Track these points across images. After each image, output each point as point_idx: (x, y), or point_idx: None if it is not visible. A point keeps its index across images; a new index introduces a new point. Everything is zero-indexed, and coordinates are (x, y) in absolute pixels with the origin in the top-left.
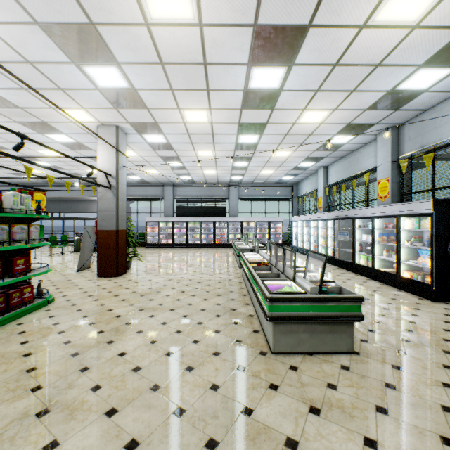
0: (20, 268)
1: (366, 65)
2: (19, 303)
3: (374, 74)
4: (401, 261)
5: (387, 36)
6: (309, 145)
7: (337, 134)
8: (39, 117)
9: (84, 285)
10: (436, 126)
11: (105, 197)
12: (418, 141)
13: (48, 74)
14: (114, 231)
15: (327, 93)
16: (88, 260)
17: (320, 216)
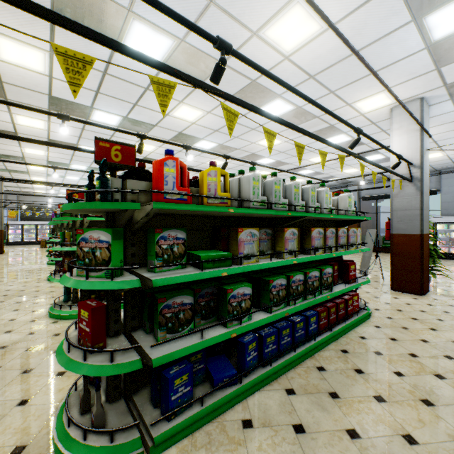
0: (351, 274)
1: None
2: (351, 311)
3: None
4: None
5: None
6: None
7: None
8: (328, 121)
9: (385, 298)
10: None
11: (401, 193)
12: None
13: (367, 59)
14: (417, 236)
15: None
16: (366, 266)
17: None
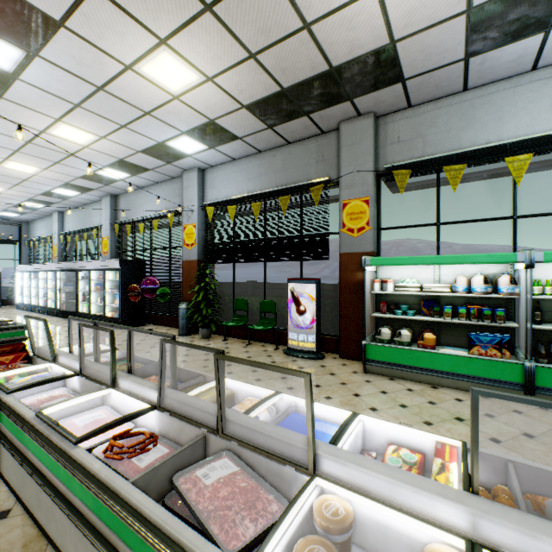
0: None
1: (61, 152)
2: None
3: (71, 159)
4: (108, 304)
5: (67, 143)
6: (29, 189)
7: (60, 187)
8: None
9: None
10: (135, 206)
11: None
12: (127, 213)
13: None
14: None
15: (30, 156)
16: None
17: (50, 267)
